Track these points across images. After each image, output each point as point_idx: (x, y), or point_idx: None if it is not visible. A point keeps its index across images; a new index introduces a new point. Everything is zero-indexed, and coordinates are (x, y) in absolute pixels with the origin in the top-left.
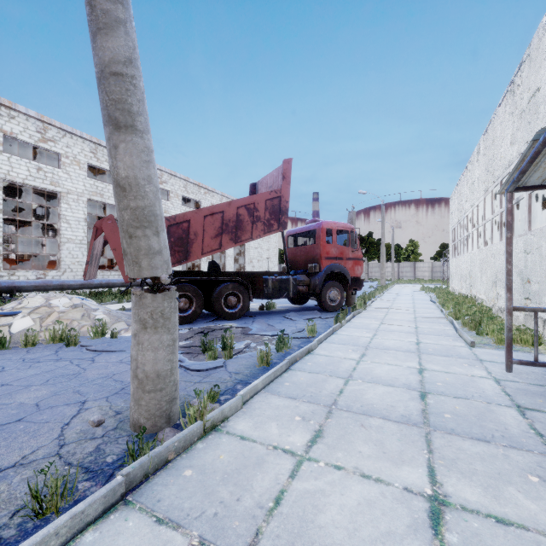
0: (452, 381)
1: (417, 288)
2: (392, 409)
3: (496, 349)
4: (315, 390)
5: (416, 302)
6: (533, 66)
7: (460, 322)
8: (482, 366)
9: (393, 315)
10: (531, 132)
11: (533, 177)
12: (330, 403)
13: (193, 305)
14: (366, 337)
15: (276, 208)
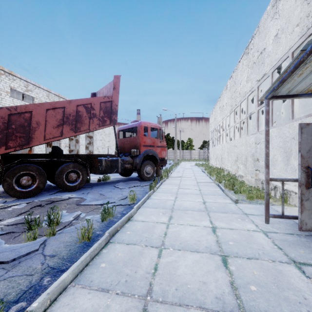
0: (238, 238)
1: (193, 164)
2: (205, 289)
3: (249, 203)
4: (130, 270)
5: (195, 172)
6: (261, 36)
7: (222, 185)
8: (249, 219)
9: (185, 181)
10: (259, 74)
11: (284, 88)
12: (145, 292)
13: (36, 182)
14: (171, 200)
15: (109, 109)
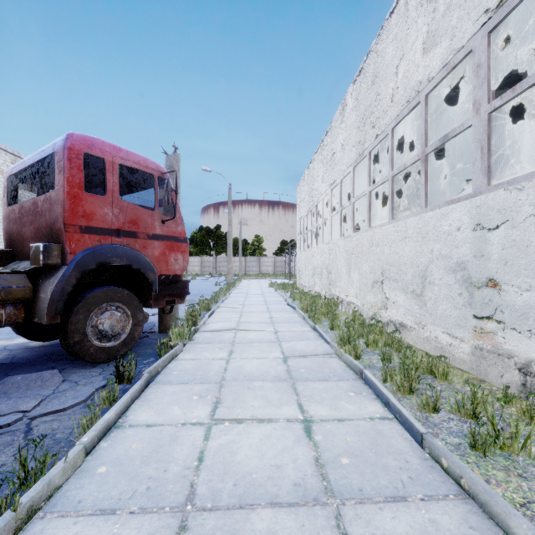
0: None
1: (265, 284)
2: None
3: None
4: None
5: (272, 308)
6: None
7: (367, 367)
8: None
9: (244, 353)
10: None
11: None
12: None
13: None
14: None
15: None
